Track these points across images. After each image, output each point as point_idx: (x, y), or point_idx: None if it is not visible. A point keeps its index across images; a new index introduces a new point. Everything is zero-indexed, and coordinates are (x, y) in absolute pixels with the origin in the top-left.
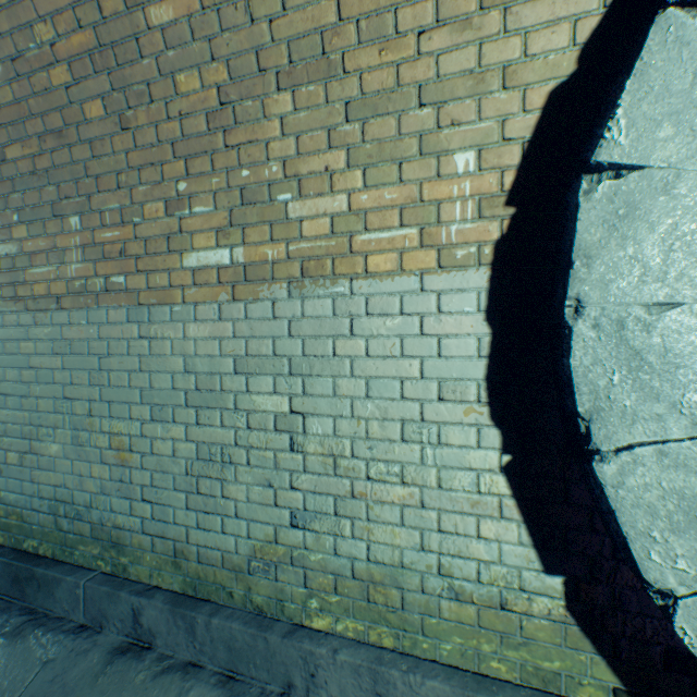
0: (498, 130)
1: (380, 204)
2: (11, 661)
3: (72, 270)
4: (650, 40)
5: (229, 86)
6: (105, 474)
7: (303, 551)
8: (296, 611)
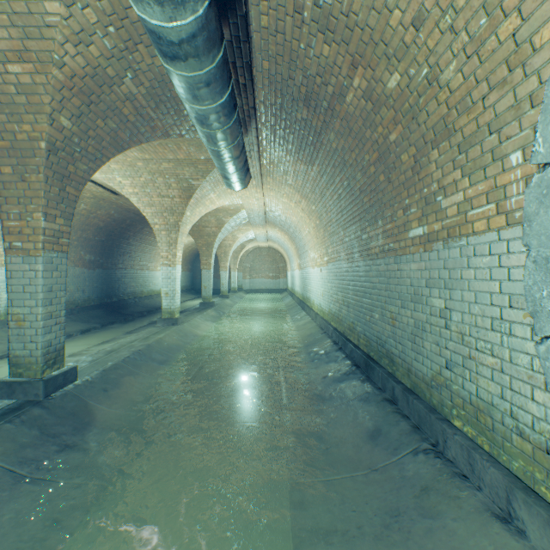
0: (531, 133)
1: (476, 193)
2: (359, 387)
3: (379, 242)
4: (546, 90)
5: (416, 154)
6: (388, 329)
7: (449, 382)
8: (447, 413)
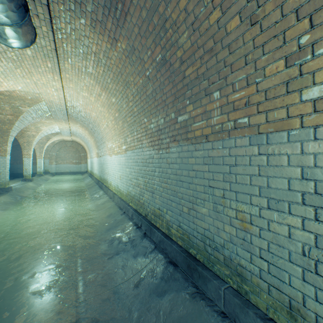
0: None
1: None
2: (193, 312)
3: (213, 121)
4: None
5: None
6: (232, 231)
7: None
8: None
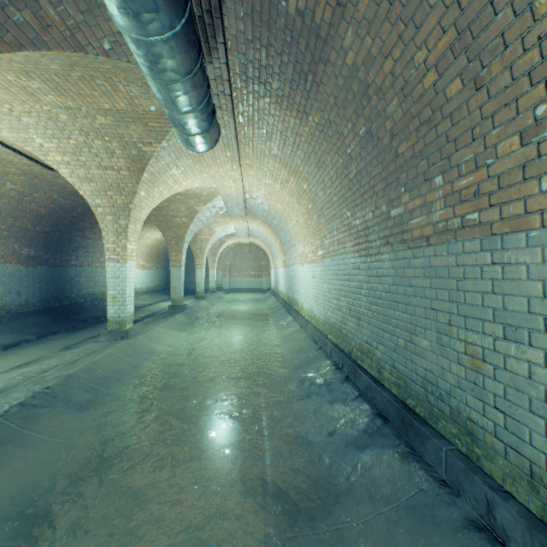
0: None
1: None
2: (400, 472)
3: (435, 216)
4: None
5: None
6: (459, 372)
7: None
8: None
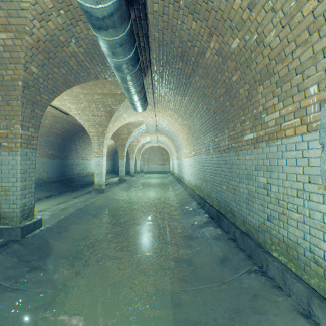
0: (323, 74)
1: (287, 112)
2: (213, 231)
3: (226, 143)
4: None
5: (249, 89)
6: (231, 196)
7: (270, 229)
8: (268, 248)
